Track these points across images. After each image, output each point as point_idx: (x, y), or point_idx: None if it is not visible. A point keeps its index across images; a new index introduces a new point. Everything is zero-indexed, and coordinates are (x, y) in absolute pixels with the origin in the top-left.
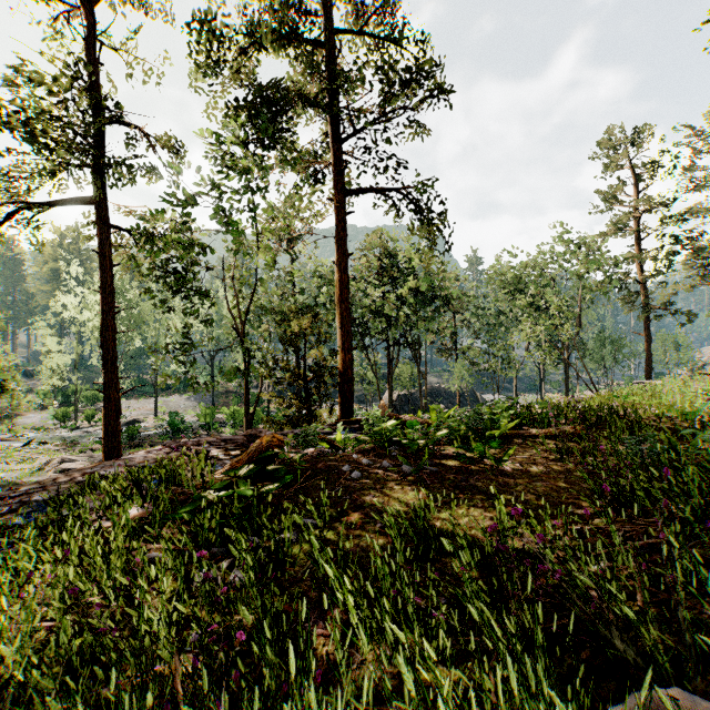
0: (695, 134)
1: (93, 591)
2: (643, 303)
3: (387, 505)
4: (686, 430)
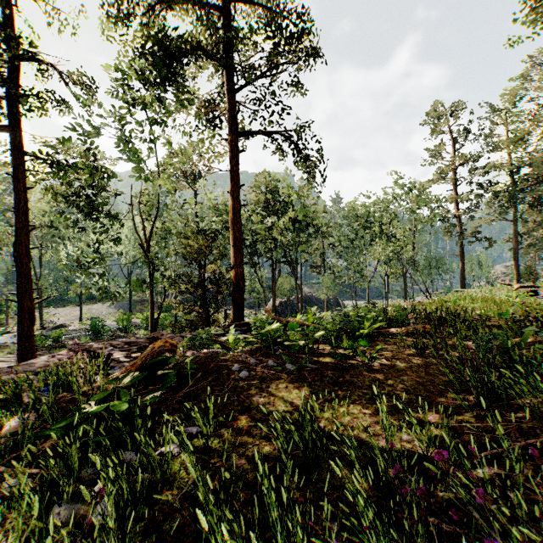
0: (493, 110)
1: None
2: (459, 232)
3: (273, 405)
4: (527, 329)
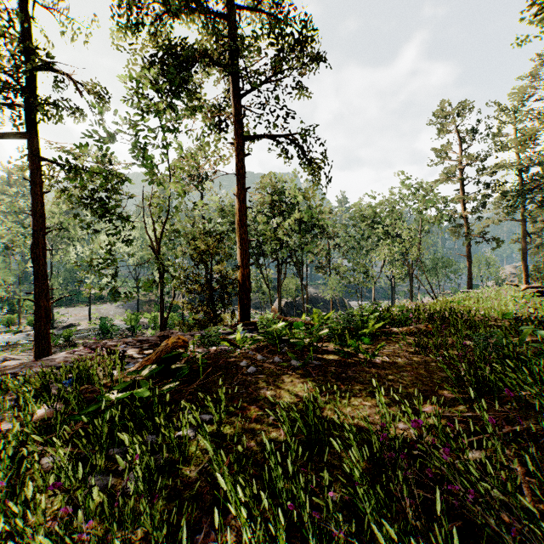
0: (501, 110)
1: None
2: (466, 232)
3: (279, 397)
4: (522, 327)
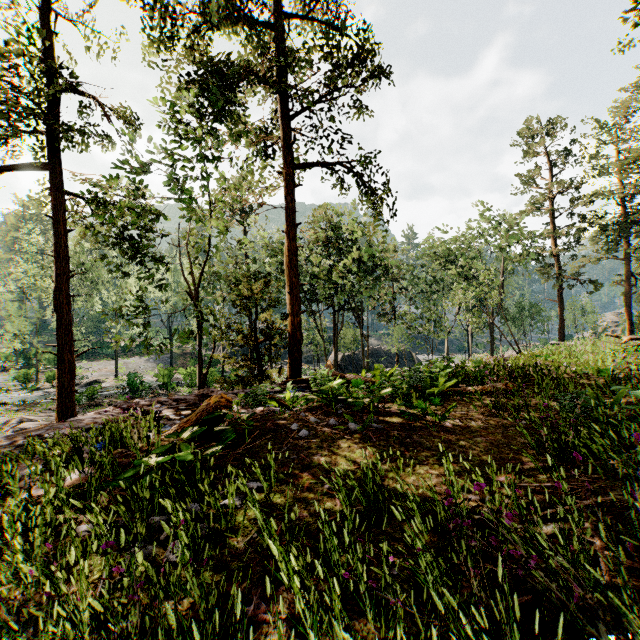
0: (600, 127)
1: (9, 575)
2: (557, 274)
3: (335, 464)
4: (615, 387)
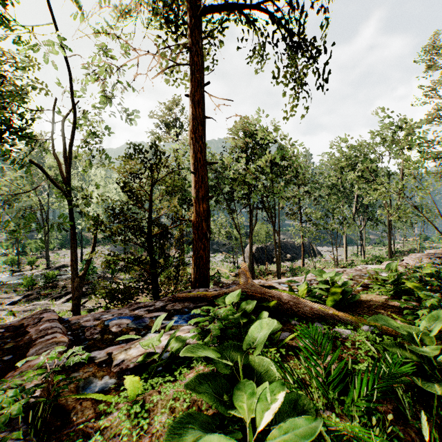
0: None
1: None
2: None
3: None
4: None
